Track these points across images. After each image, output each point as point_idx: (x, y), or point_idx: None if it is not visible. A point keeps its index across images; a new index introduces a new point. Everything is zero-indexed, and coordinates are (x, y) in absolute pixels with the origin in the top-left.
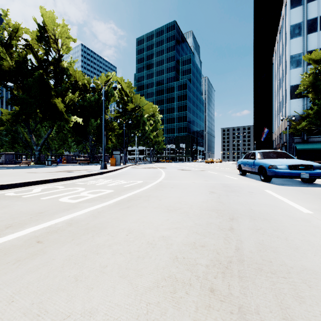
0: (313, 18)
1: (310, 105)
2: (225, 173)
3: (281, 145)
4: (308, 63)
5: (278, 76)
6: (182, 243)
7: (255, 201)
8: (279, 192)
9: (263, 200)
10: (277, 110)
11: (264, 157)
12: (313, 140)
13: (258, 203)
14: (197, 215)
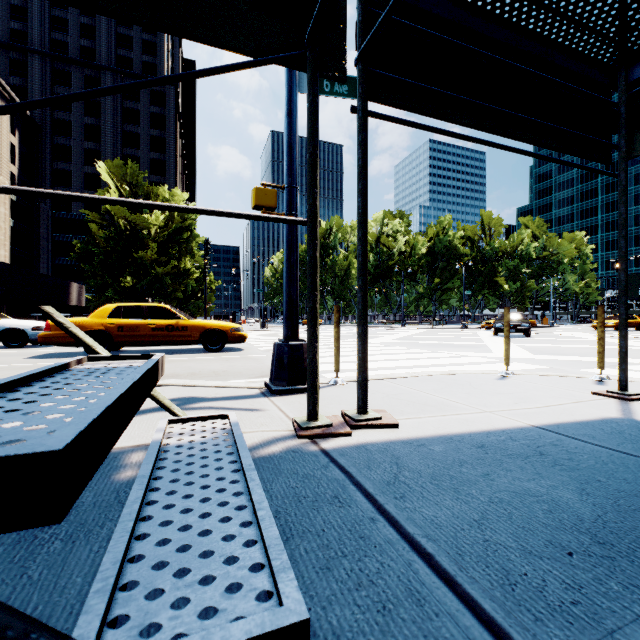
0: None
1: None
2: None
3: None
4: None
5: None
6: None
7: None
8: None
9: None
10: None
11: None
12: None
13: None
14: None
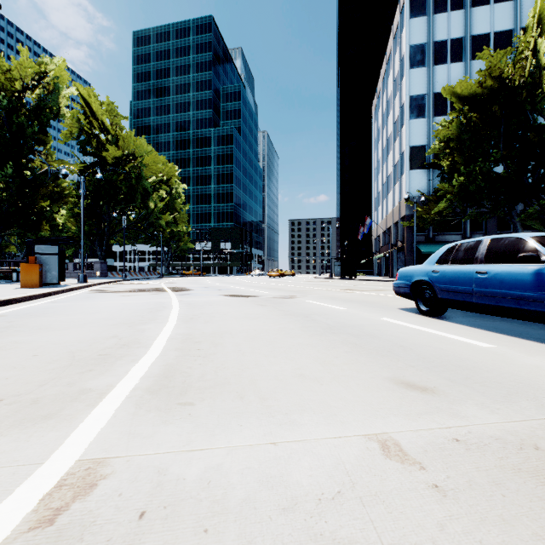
0: (441, 41)
1: (438, 182)
2: (366, 308)
3: (390, 246)
4: (434, 112)
5: (383, 135)
6: None
7: None
8: None
9: None
10: (382, 190)
11: None
12: (441, 238)
13: None
14: None
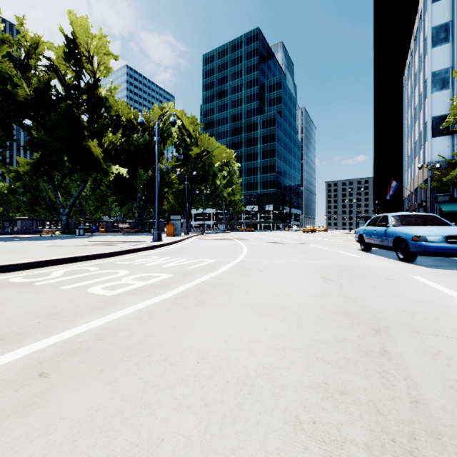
0: None
1: None
2: (338, 248)
3: (416, 205)
4: None
5: (412, 104)
6: (303, 383)
7: (404, 297)
8: (437, 280)
9: (417, 295)
10: (411, 154)
11: (402, 224)
12: None
13: (410, 299)
14: (315, 322)
